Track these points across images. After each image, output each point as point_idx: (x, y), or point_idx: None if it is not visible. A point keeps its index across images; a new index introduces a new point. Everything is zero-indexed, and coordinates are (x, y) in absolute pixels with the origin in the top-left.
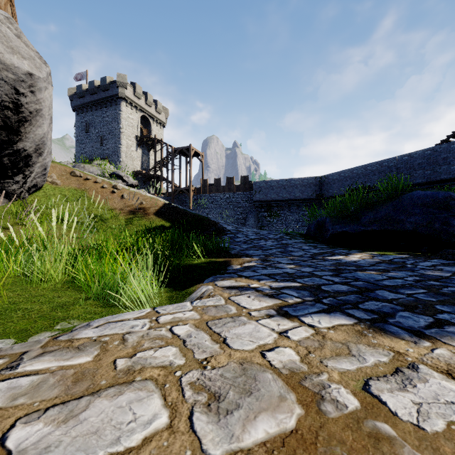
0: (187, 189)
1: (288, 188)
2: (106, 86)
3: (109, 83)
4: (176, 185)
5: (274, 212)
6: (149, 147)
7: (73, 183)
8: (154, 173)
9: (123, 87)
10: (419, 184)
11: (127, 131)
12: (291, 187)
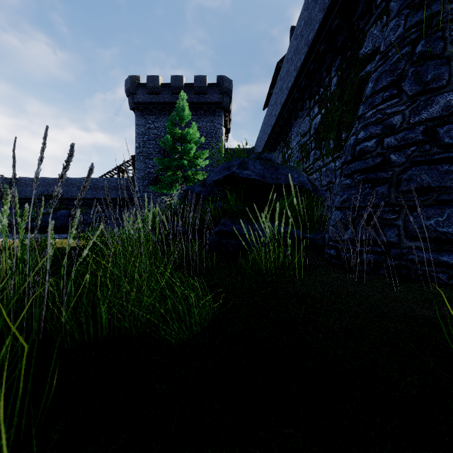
0: None
1: None
2: None
3: None
4: None
5: None
6: None
7: None
8: None
9: None
10: (90, 199)
11: None
12: None
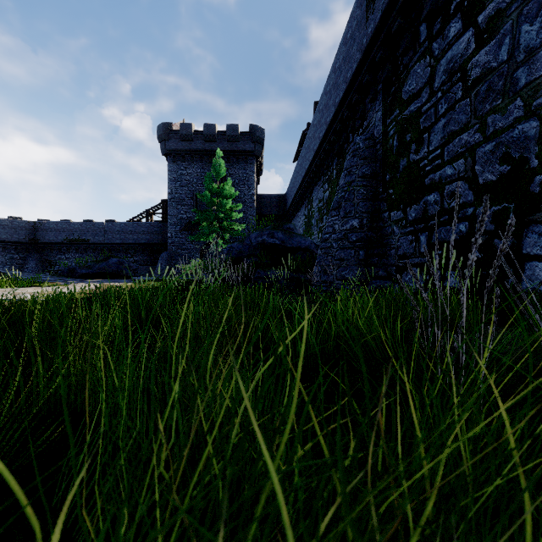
0: None
1: None
2: None
3: None
4: None
5: None
6: None
7: None
8: None
9: None
10: (118, 243)
11: None
12: None
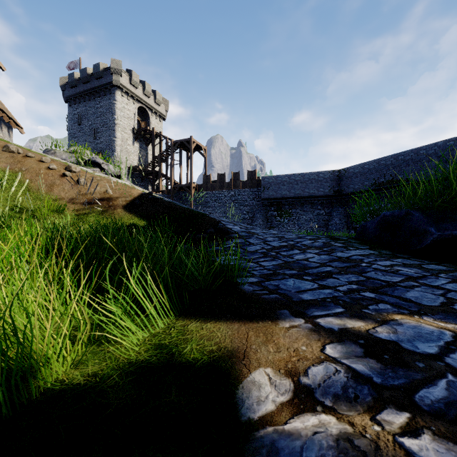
0: (187, 186)
1: (301, 183)
2: (100, 73)
3: (103, 70)
4: (176, 182)
5: (284, 211)
6: (147, 141)
7: (2, 162)
8: (152, 169)
9: (117, 74)
10: None
11: (123, 123)
12: (304, 182)
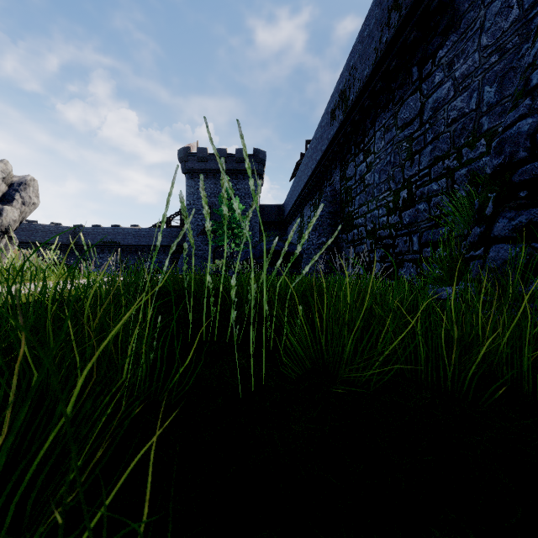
0: None
1: (42, 232)
2: None
3: None
4: None
5: None
6: None
7: None
8: None
9: None
10: (144, 245)
11: None
12: (45, 232)
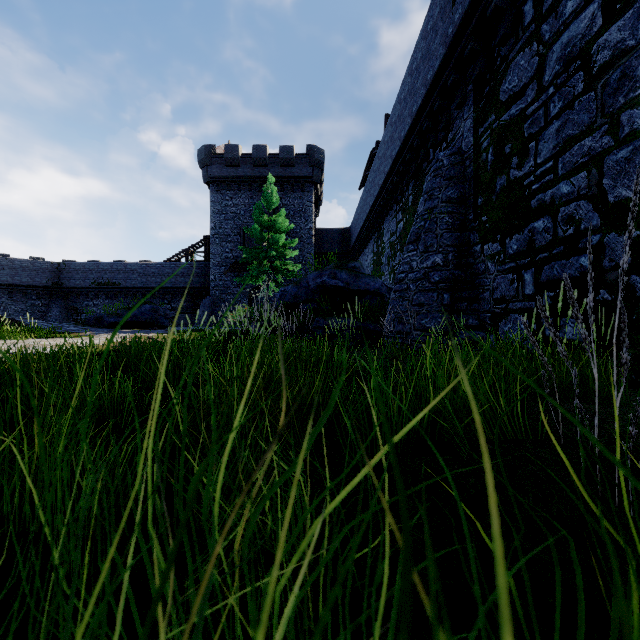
0: None
1: (10, 269)
2: None
3: None
4: None
5: None
6: None
7: None
8: None
9: None
10: (153, 288)
11: None
12: (15, 269)
